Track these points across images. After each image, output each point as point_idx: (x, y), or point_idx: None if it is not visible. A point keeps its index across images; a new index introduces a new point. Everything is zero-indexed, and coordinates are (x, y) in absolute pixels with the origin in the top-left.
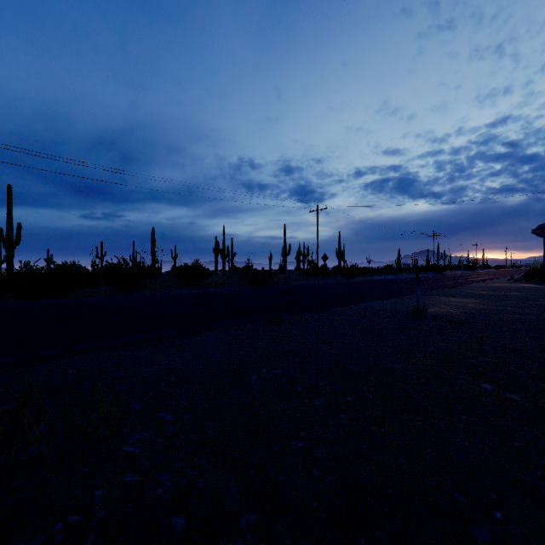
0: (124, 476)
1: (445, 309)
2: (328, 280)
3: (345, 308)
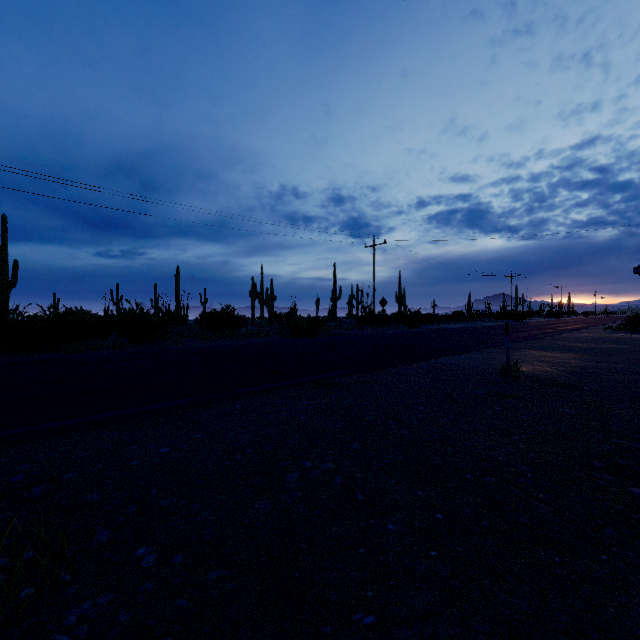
0: None
1: (541, 367)
2: (387, 329)
3: (412, 366)
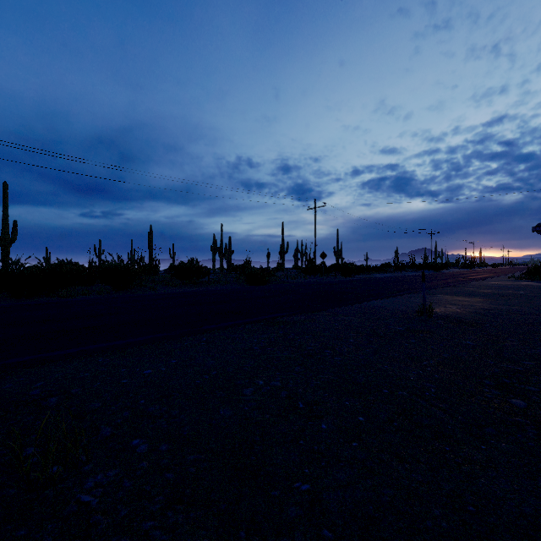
0: None
1: (452, 309)
2: (326, 278)
3: (346, 308)
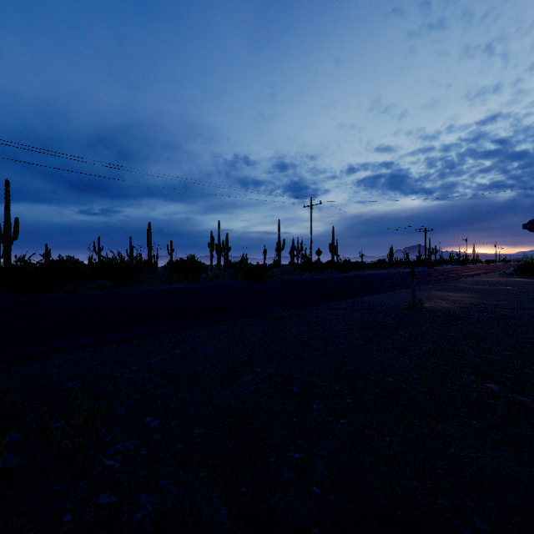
0: (99, 496)
1: (441, 304)
2: (322, 274)
3: (340, 303)
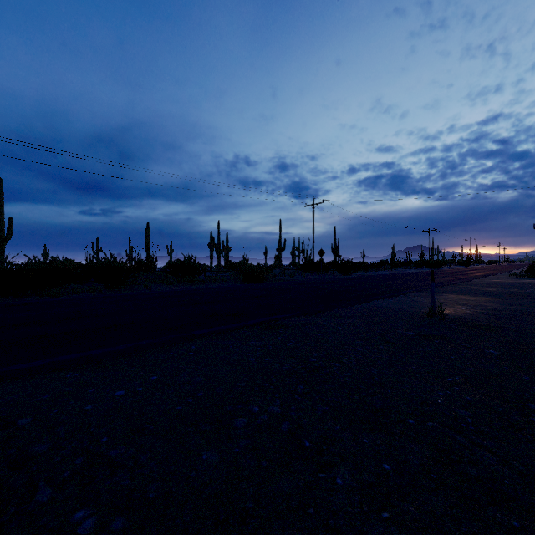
0: None
1: (461, 310)
2: (324, 276)
3: (348, 308)
